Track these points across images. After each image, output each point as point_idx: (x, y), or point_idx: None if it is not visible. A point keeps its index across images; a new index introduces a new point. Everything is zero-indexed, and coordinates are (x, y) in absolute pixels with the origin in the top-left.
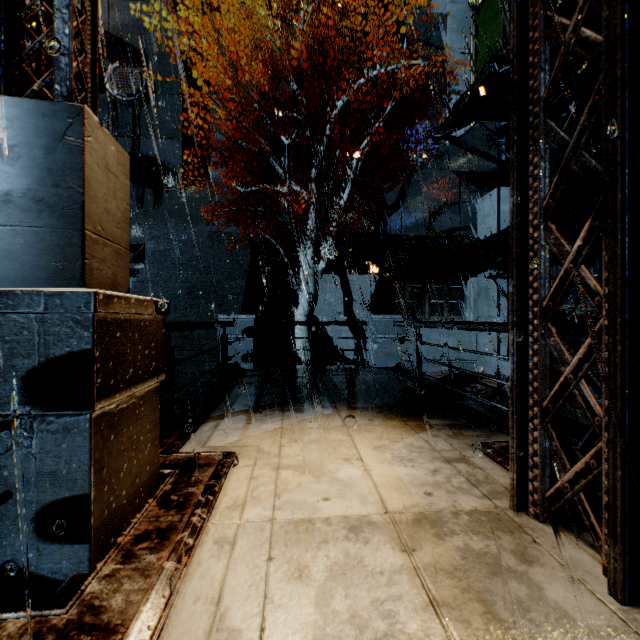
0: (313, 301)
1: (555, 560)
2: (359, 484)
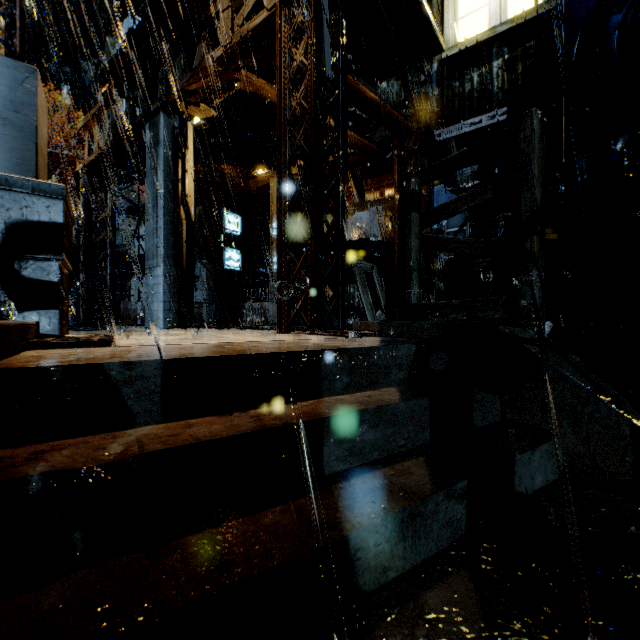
0: None
1: None
2: None
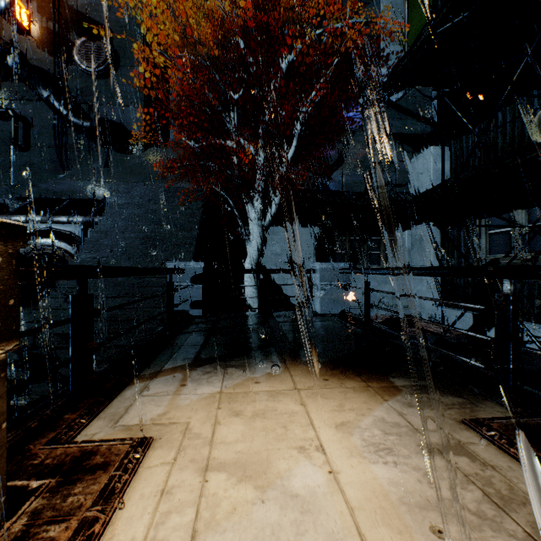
0: (261, 251)
1: None
2: (325, 507)
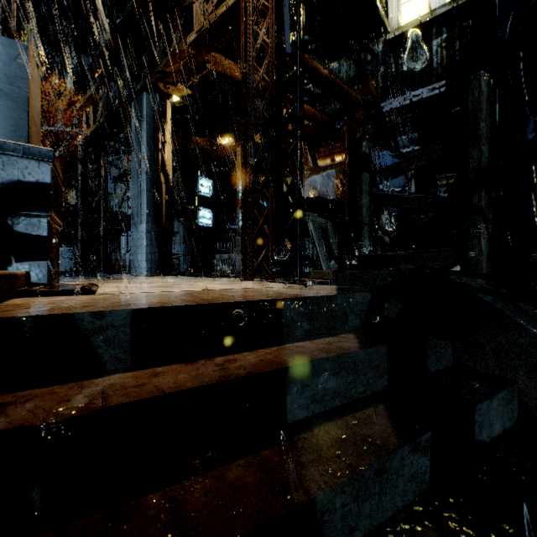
0: None
1: None
2: None
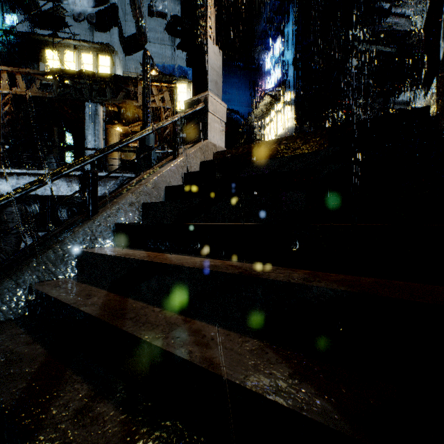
0: None
1: None
2: None
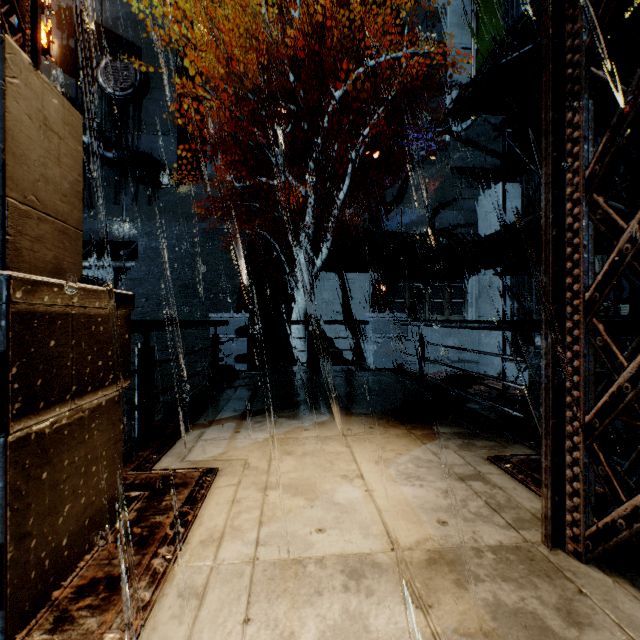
0: (310, 300)
1: (612, 621)
2: (360, 509)
